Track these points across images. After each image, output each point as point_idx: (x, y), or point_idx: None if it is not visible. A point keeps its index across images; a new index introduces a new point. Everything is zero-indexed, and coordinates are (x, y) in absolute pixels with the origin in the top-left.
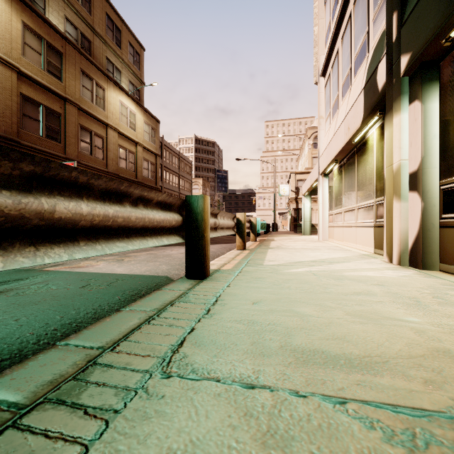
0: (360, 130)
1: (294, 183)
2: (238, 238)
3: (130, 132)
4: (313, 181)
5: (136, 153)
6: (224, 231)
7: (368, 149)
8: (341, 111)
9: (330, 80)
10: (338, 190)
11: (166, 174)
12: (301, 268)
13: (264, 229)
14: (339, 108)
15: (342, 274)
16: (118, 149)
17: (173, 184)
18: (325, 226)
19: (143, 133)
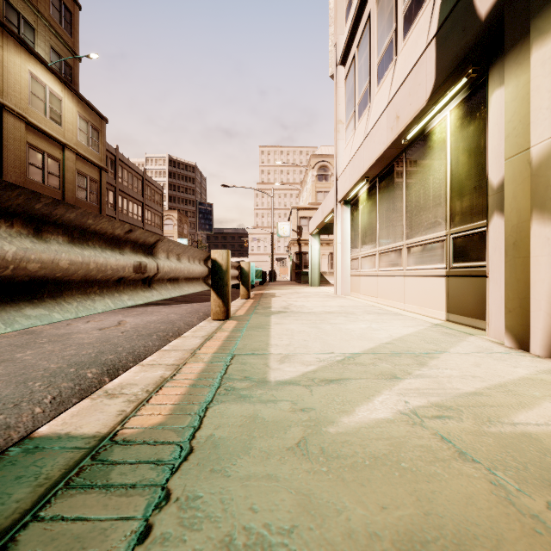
0: (421, 116)
1: (296, 221)
2: (215, 298)
3: (50, 126)
4: (327, 213)
5: (63, 161)
6: (179, 286)
7: (432, 148)
8: (378, 101)
9: (354, 66)
10: (367, 222)
11: (123, 201)
12: (376, 395)
13: (260, 279)
14: (372, 99)
15: (522, 427)
16: (27, 150)
17: (134, 215)
18: (346, 275)
19: (77, 132)
